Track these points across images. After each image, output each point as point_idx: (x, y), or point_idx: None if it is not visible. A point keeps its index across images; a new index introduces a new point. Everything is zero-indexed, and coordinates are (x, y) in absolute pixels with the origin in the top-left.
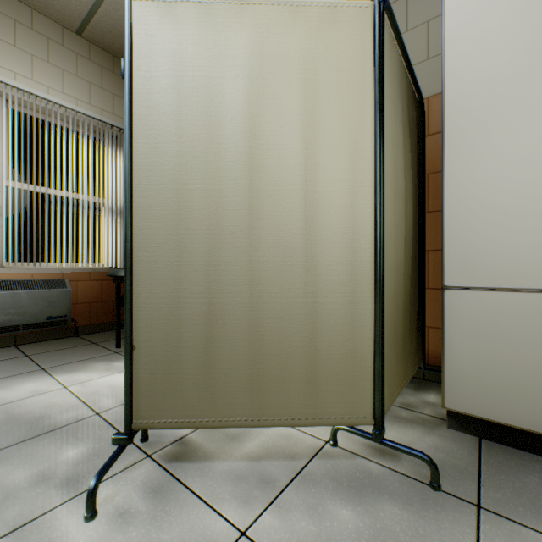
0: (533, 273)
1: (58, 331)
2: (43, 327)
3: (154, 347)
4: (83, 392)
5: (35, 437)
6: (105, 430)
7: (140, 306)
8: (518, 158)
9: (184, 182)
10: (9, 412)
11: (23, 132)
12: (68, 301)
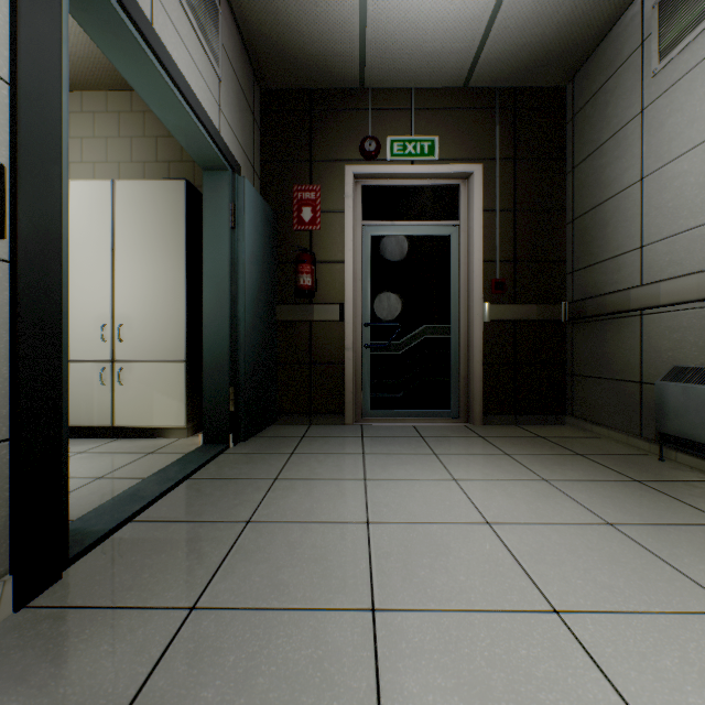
0: (77, 353)
1: None
2: None
3: None
4: None
5: None
6: None
7: None
8: (72, 299)
9: None
10: None
11: None
12: None
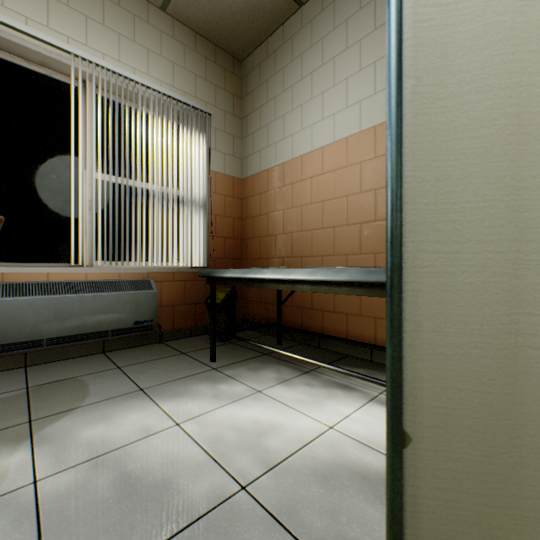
0: None
1: (143, 337)
2: (130, 333)
3: (453, 442)
4: (203, 436)
5: (173, 538)
6: (274, 535)
7: (419, 351)
8: None
9: (531, 69)
10: (122, 470)
11: (111, 117)
12: (153, 304)
